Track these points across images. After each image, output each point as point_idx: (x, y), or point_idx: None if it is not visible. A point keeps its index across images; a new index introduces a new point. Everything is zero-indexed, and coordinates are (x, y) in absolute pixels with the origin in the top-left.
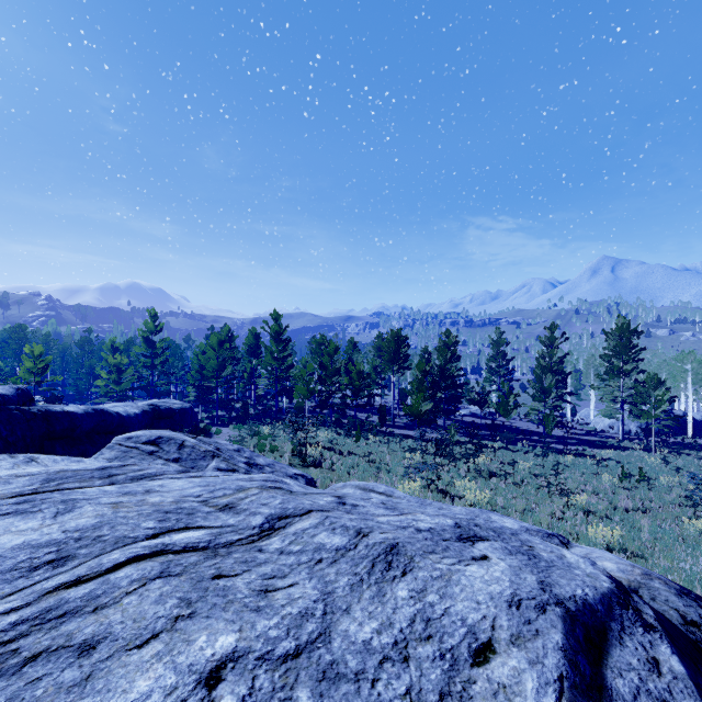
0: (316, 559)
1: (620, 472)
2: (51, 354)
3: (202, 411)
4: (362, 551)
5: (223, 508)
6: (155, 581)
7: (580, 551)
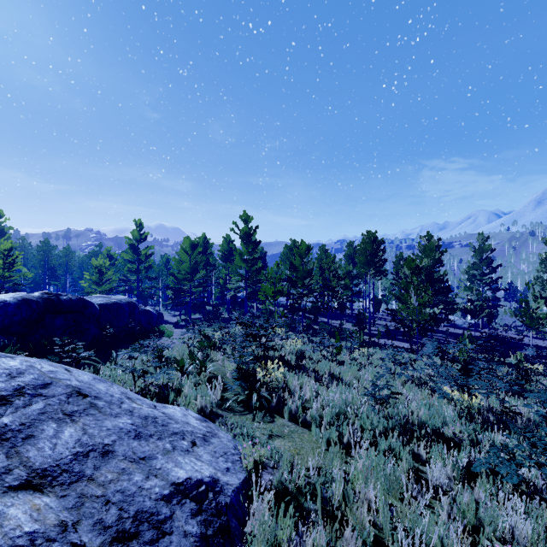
0: None
1: None
2: (69, 265)
3: (183, 314)
4: None
5: None
6: None
7: None
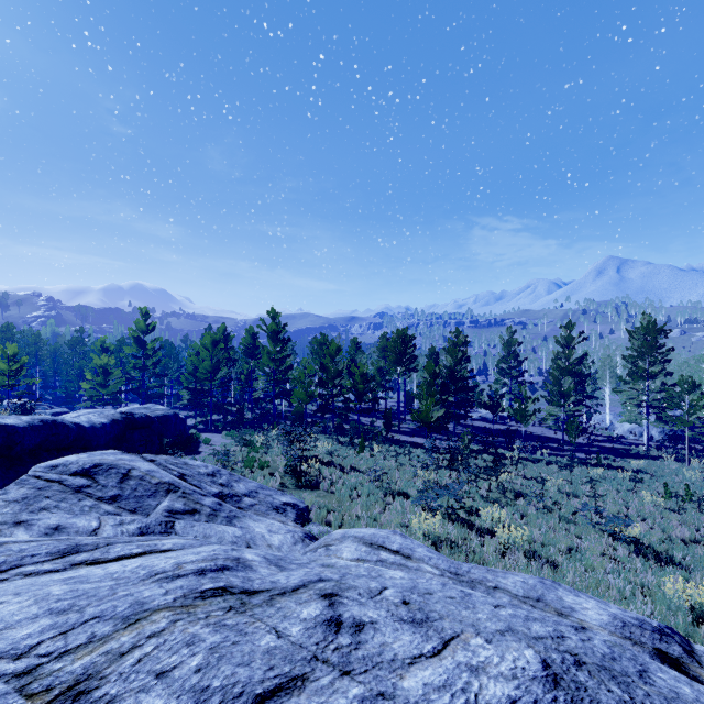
0: None
1: (660, 488)
2: (40, 355)
3: (197, 415)
4: None
5: (57, 700)
6: None
7: None
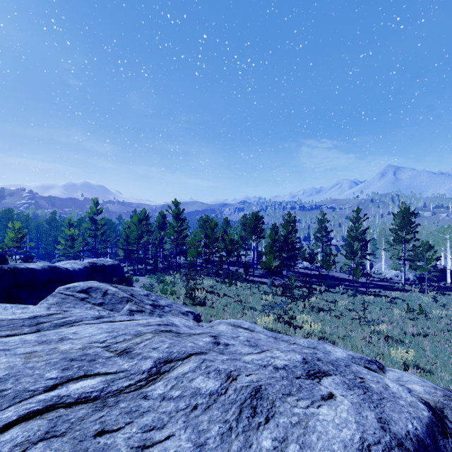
0: (192, 406)
1: (405, 307)
2: (29, 228)
3: (128, 266)
4: (231, 395)
5: (121, 353)
6: (36, 445)
7: (393, 375)
